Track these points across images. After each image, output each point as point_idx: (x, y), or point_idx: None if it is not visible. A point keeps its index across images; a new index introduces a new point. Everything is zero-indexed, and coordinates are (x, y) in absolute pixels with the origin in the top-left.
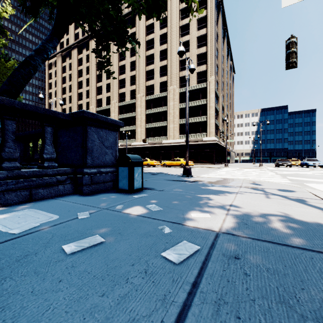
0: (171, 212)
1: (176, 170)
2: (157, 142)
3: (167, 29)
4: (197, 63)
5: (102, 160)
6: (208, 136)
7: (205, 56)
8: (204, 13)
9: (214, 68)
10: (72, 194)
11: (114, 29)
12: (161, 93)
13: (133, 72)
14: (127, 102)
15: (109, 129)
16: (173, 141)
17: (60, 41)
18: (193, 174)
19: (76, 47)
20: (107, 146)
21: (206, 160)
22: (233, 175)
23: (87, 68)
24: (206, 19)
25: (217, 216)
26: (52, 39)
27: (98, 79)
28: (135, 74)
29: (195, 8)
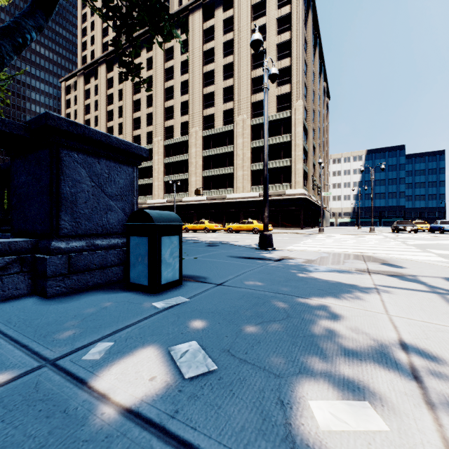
0: (243, 388)
1: (248, 237)
2: (219, 197)
3: (233, 34)
4: (277, 83)
5: (100, 222)
6: (293, 187)
7: (289, 71)
8: (287, 9)
9: (302, 90)
10: (27, 295)
11: (144, 4)
12: (225, 126)
13: (185, 97)
14: (176, 140)
15: (116, 160)
16: (242, 194)
17: (49, 18)
18: (274, 244)
19: (105, 62)
20: (112, 193)
21: (290, 223)
22: (339, 246)
23: (119, 92)
24: (290, 18)
25: (406, 421)
26: (34, 13)
27: (135, 107)
28: (188, 100)
29: (273, 3)
